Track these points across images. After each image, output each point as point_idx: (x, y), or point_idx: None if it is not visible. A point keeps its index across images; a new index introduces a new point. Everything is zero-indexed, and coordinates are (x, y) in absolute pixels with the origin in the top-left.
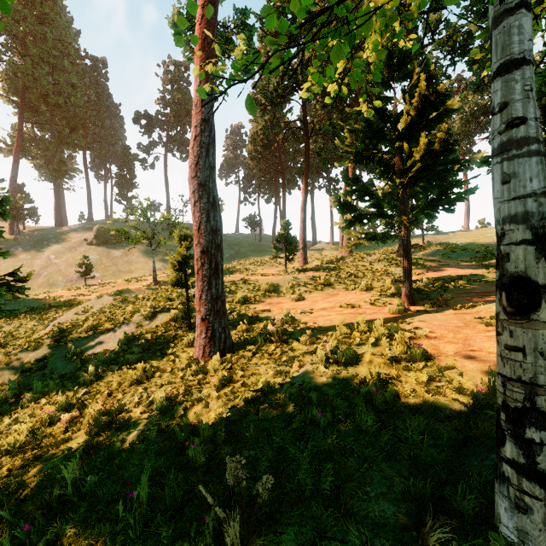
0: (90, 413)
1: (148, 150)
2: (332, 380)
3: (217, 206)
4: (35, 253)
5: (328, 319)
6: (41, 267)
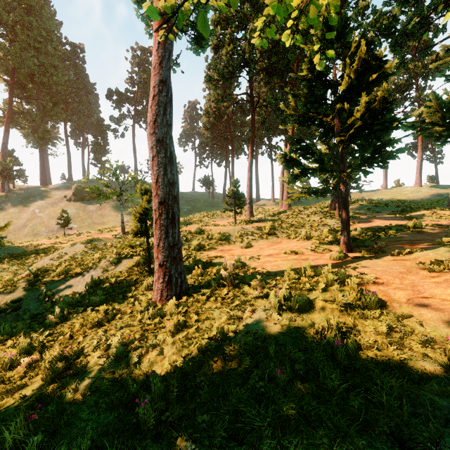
0: (46, 359)
1: (119, 122)
2: (286, 328)
3: (173, 161)
4: (22, 208)
5: (274, 264)
6: (27, 219)
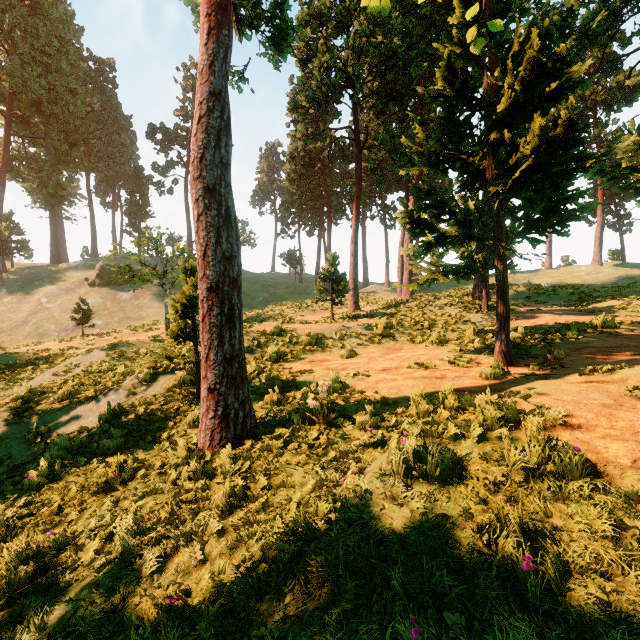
0: None
1: (165, 171)
2: (421, 515)
3: (232, 222)
4: (23, 296)
5: (393, 386)
6: (29, 313)
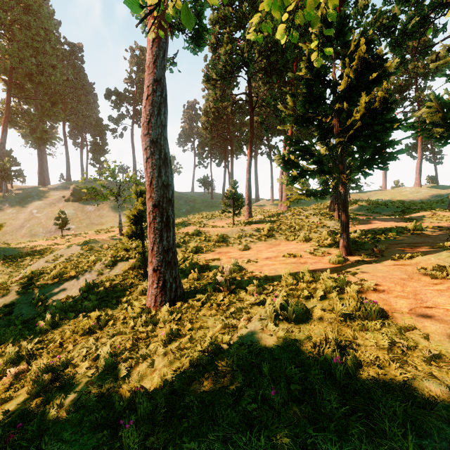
0: (31, 371)
1: (118, 122)
2: (283, 340)
3: (168, 163)
4: (20, 208)
5: (272, 268)
6: (24, 220)
